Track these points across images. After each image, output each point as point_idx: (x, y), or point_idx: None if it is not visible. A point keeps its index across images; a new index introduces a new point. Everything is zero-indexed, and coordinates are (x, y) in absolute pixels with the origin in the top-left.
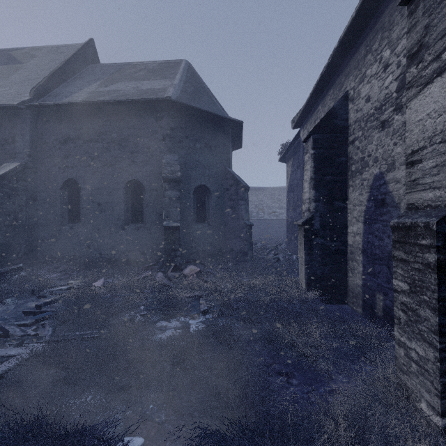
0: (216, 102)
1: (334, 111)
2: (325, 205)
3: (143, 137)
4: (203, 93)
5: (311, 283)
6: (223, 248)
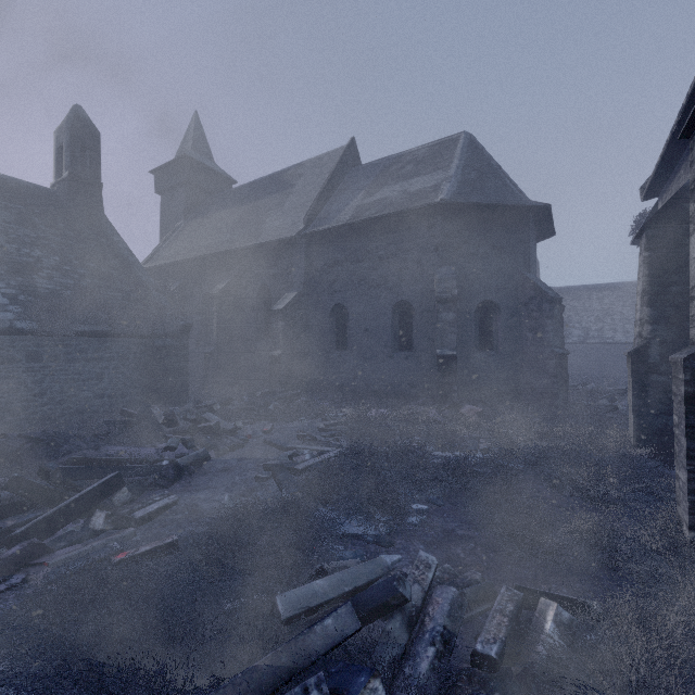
0: (509, 182)
1: (686, 191)
2: (670, 329)
3: (412, 250)
4: (489, 176)
5: (643, 437)
6: (519, 386)
